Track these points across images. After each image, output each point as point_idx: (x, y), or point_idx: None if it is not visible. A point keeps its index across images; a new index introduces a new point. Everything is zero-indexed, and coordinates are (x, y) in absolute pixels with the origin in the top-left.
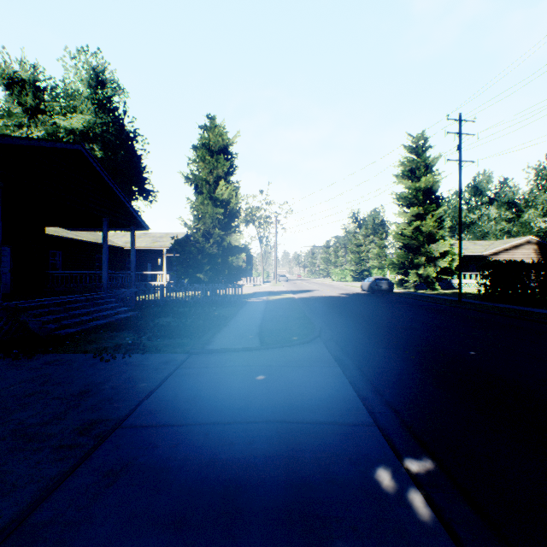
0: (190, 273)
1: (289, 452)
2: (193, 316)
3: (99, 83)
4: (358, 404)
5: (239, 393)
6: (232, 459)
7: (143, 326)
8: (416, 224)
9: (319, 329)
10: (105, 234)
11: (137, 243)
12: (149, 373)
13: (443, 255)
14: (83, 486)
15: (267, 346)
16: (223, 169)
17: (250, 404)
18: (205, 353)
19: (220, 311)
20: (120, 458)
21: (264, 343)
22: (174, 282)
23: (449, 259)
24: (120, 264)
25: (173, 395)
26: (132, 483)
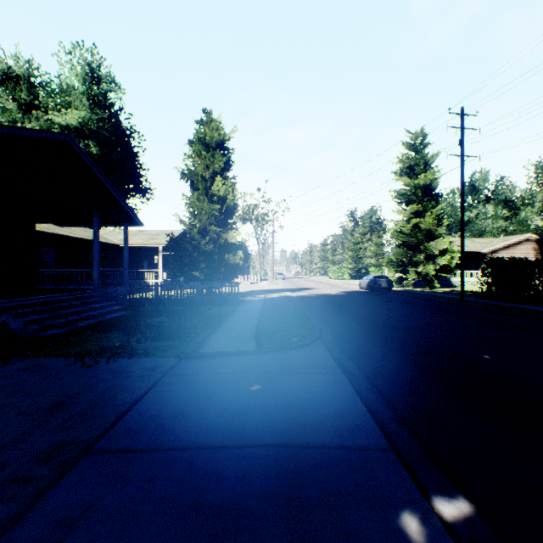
0: (185, 270)
1: (290, 490)
2: (187, 316)
3: (94, 78)
4: (369, 421)
5: (232, 407)
6: (220, 501)
7: (133, 326)
8: (415, 221)
9: (319, 330)
10: (96, 230)
11: (132, 240)
12: (133, 382)
13: (442, 252)
14: (27, 542)
15: (264, 349)
16: (219, 165)
17: (244, 422)
18: (197, 357)
19: (216, 310)
20: (82, 498)
21: (261, 345)
22: (170, 280)
23: (448, 257)
24: (115, 262)
25: (156, 409)
26: (90, 538)
